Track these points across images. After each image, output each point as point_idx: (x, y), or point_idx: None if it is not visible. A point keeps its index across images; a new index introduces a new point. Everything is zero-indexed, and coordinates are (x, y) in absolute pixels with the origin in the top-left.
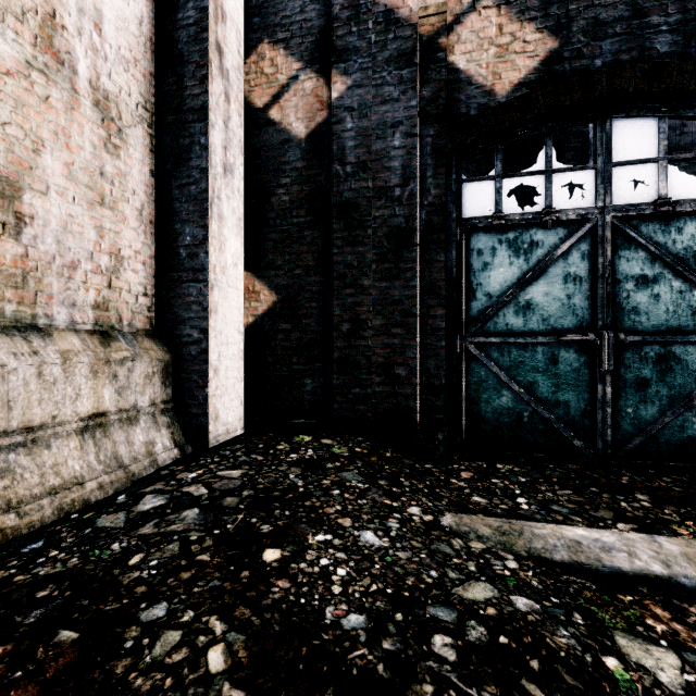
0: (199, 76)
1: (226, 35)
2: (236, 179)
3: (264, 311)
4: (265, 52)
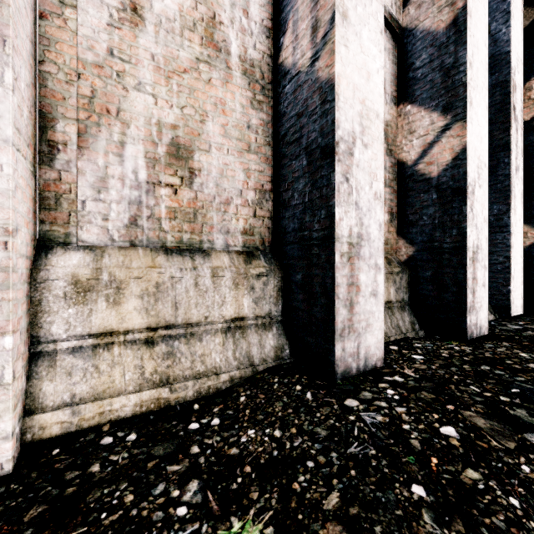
0: (503, 128)
1: (516, 97)
2: (519, 172)
3: (531, 243)
4: (532, 86)
